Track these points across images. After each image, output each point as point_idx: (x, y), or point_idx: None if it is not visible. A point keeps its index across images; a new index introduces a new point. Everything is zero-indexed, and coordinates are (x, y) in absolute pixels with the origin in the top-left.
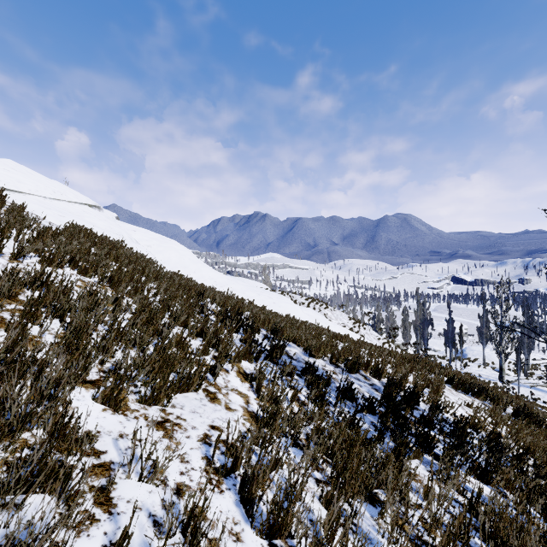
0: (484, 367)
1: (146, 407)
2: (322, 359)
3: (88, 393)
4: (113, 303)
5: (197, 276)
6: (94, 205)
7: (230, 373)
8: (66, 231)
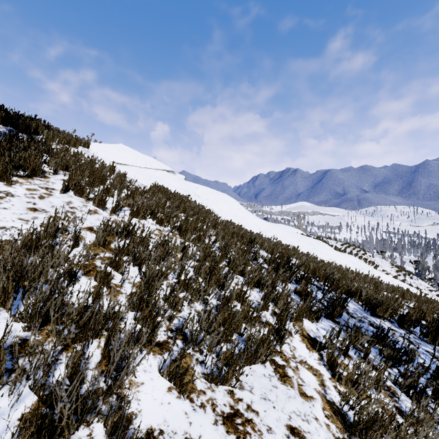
0: None
1: (212, 386)
2: (388, 320)
3: (155, 360)
4: (181, 251)
5: (244, 223)
6: (170, 170)
7: (293, 335)
8: (150, 189)
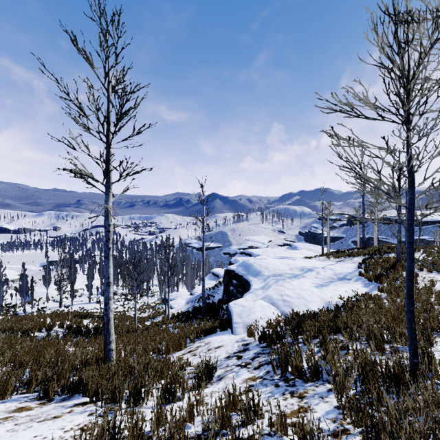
0: (48, 302)
1: None
2: (34, 332)
3: None
4: None
5: None
6: None
7: None
8: None
